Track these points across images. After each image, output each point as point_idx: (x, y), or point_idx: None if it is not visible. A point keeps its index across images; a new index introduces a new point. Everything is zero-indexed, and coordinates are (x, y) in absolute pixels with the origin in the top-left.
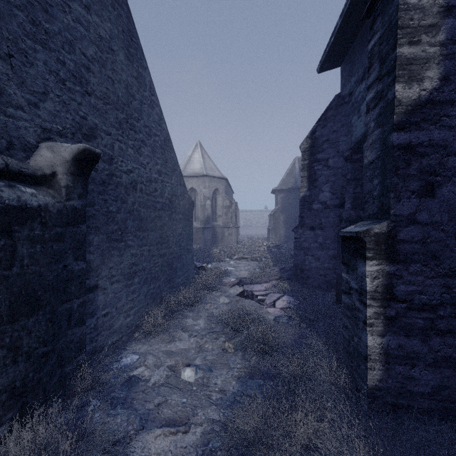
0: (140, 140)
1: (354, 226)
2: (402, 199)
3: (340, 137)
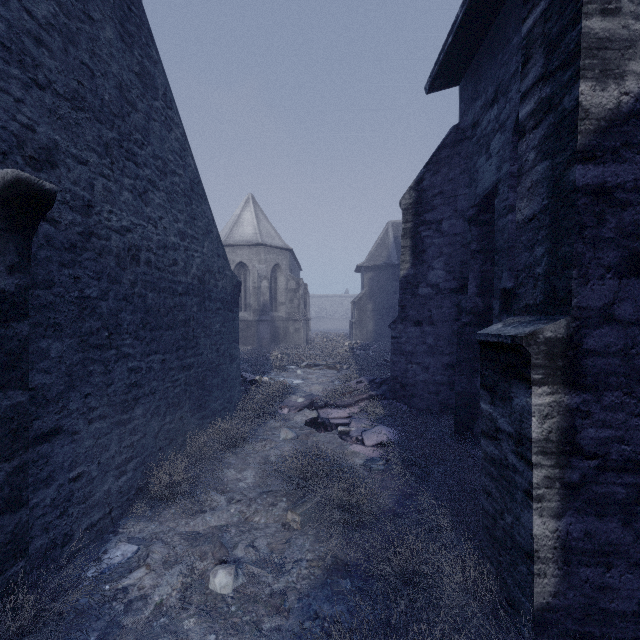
0: (146, 178)
1: (502, 324)
2: (590, 281)
3: (458, 189)
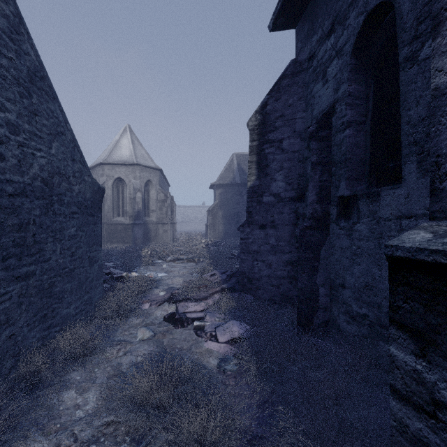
0: None
1: (428, 232)
2: None
3: (297, 113)
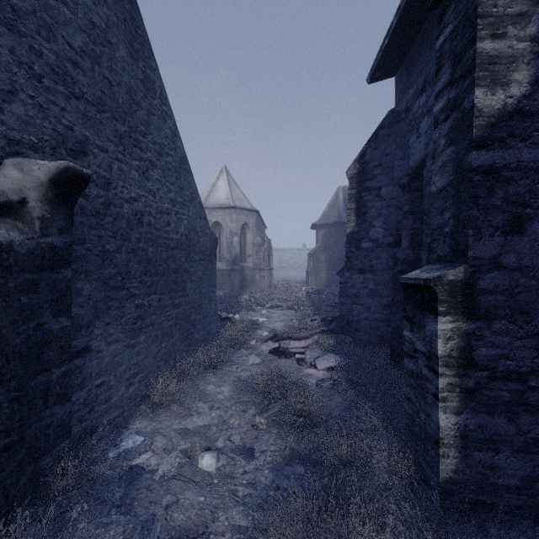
0: (148, 160)
1: (419, 270)
2: (483, 237)
3: (394, 162)
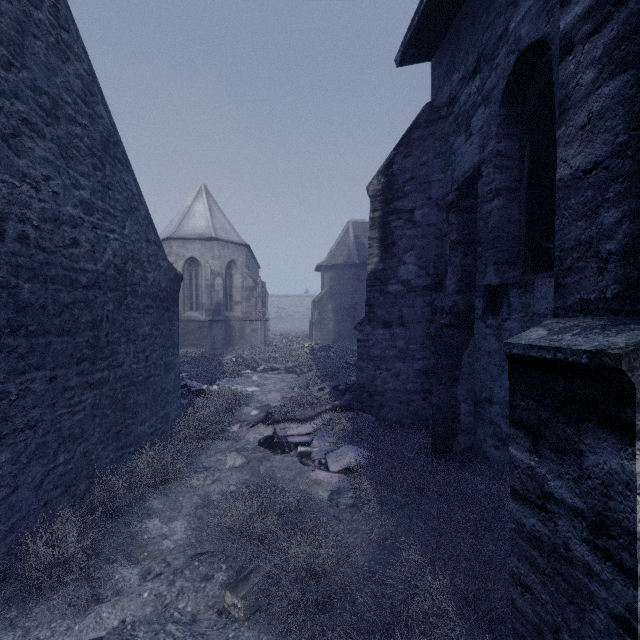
0: (18, 116)
1: (545, 330)
2: None
3: (433, 175)
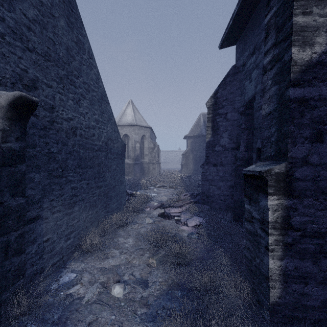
0: (80, 93)
1: (255, 165)
2: (297, 144)
3: (235, 97)
